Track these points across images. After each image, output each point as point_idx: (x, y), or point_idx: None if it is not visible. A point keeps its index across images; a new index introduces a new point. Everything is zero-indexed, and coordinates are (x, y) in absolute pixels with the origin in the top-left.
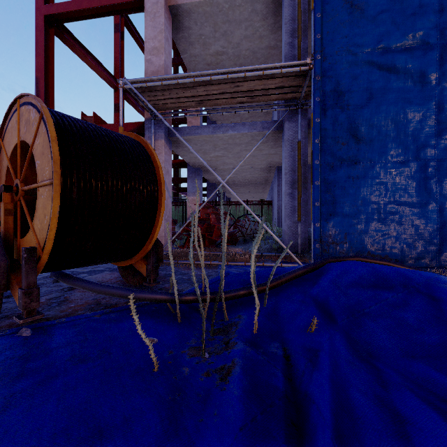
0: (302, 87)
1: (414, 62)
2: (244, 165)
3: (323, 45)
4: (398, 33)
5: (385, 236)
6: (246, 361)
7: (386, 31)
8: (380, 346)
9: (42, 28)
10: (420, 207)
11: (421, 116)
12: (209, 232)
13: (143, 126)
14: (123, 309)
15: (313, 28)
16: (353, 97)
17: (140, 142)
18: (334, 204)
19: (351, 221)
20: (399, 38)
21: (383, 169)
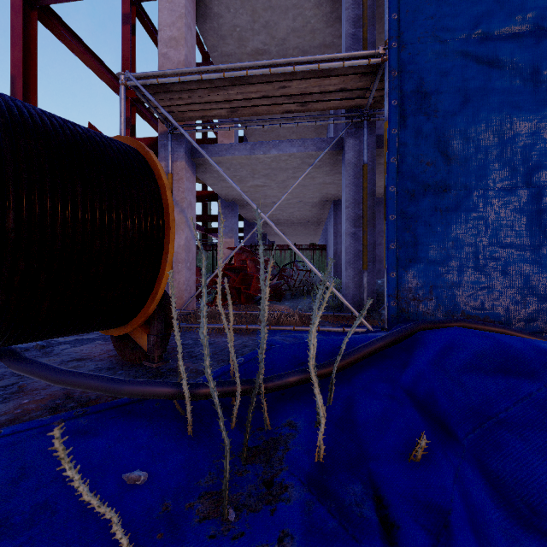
0: (369, 91)
1: (524, 53)
2: (291, 199)
3: (401, 28)
4: (502, 14)
5: (485, 290)
6: (307, 538)
7: (486, 10)
8: (542, 488)
9: (20, 10)
10: (532, 250)
11: (533, 126)
12: (246, 285)
13: (157, 143)
14: (105, 409)
15: (387, 5)
16: (442, 100)
17: (139, 150)
18: (416, 247)
19: (439, 269)
20: (504, 20)
21: (481, 198)
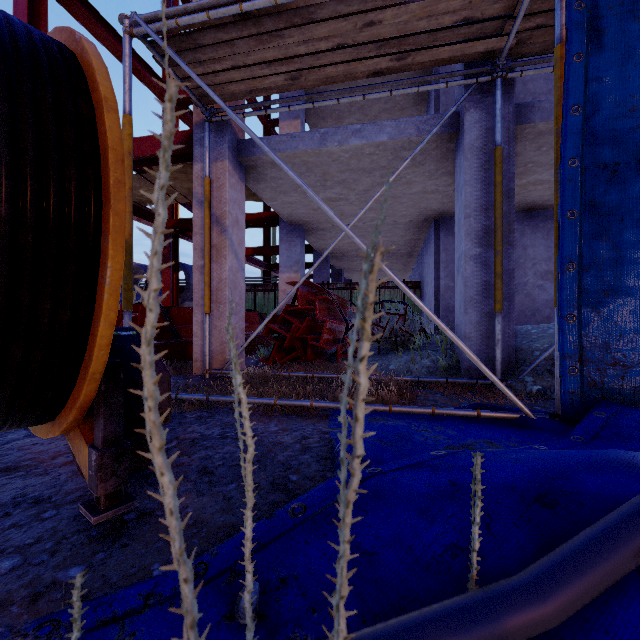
0: (512, 19)
1: None
2: (375, 219)
3: None
4: None
5: None
6: None
7: None
8: None
9: None
10: None
11: None
12: (315, 335)
13: (192, 139)
14: None
15: None
16: None
17: (67, 45)
18: (621, 267)
19: None
20: None
21: None
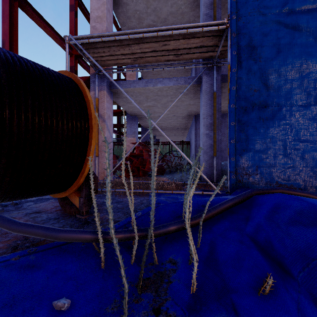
0: (217, 47)
1: (315, 21)
2: (169, 114)
3: (238, 7)
4: None
5: (290, 168)
6: None
7: None
8: None
9: (7, 1)
10: None
11: None
12: (143, 165)
13: (89, 80)
14: (48, 248)
15: None
16: (263, 51)
17: (73, 79)
18: (247, 142)
19: (262, 155)
20: (302, 1)
21: (288, 112)
